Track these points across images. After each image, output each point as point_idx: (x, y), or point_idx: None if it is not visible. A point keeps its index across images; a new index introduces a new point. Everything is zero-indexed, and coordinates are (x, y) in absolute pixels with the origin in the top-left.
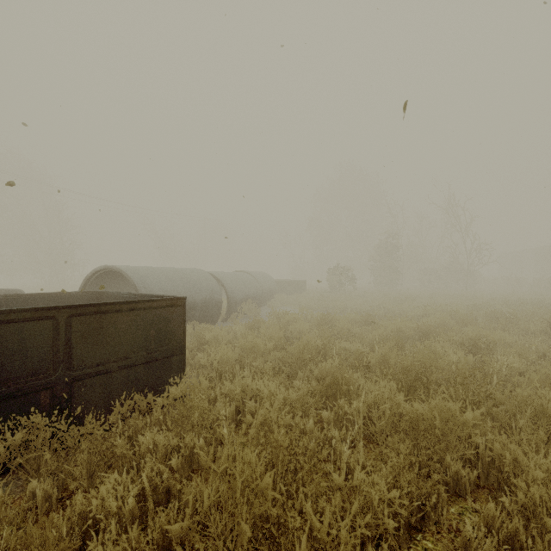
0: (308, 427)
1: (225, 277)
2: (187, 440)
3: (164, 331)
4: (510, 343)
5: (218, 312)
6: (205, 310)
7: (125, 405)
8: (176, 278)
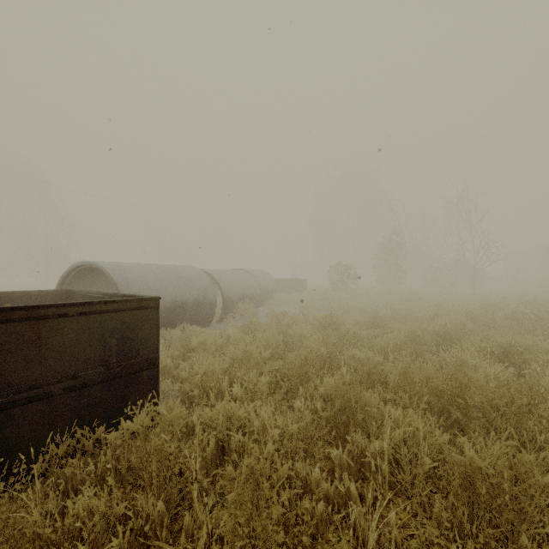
0: (314, 477)
1: (220, 275)
2: (139, 504)
3: (129, 339)
4: (544, 351)
5: (212, 312)
6: (197, 310)
7: (61, 447)
8: (164, 275)
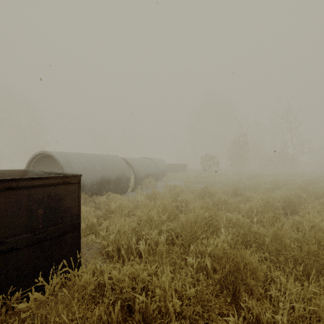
0: None
1: (133, 161)
2: None
3: (55, 209)
4: None
5: (127, 185)
6: (117, 184)
7: None
8: (95, 161)
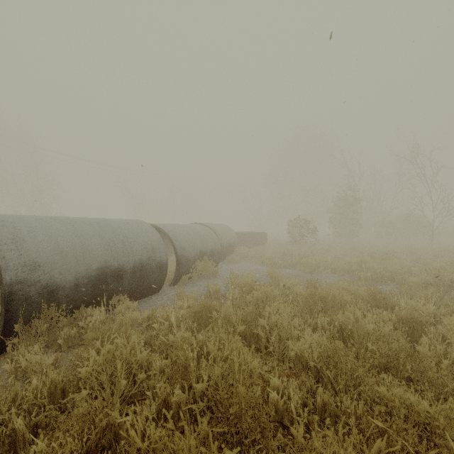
0: None
1: (175, 230)
2: None
3: None
4: None
5: (161, 276)
6: (140, 276)
7: None
8: (91, 233)
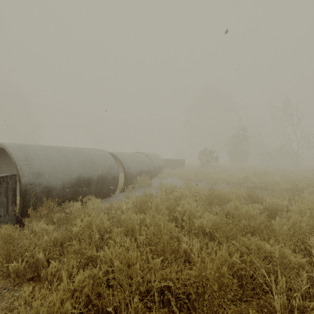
0: None
1: (123, 156)
2: None
3: None
4: None
5: (115, 185)
6: (101, 184)
7: None
8: (71, 156)
